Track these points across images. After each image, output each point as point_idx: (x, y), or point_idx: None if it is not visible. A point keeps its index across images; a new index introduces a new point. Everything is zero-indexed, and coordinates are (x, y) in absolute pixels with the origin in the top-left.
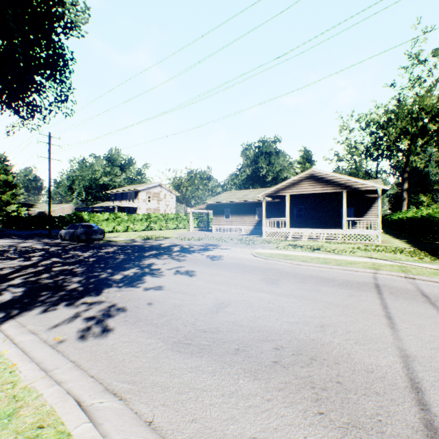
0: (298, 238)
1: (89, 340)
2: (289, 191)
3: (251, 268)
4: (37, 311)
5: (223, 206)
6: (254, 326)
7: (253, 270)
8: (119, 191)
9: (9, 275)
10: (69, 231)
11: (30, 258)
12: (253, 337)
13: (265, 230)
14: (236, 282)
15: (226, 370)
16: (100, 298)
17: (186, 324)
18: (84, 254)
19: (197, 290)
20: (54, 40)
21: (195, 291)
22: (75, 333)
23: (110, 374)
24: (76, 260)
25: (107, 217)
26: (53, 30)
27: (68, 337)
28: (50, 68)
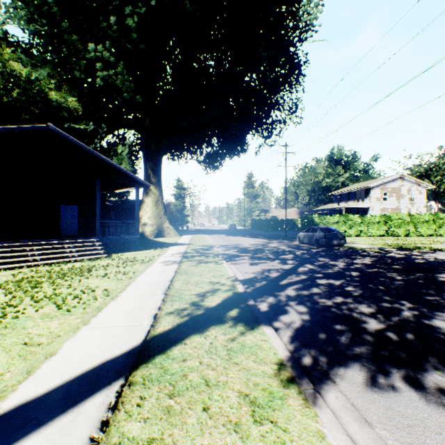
0: None
1: None
2: None
3: None
4: (357, 374)
5: None
6: None
7: None
8: (343, 191)
9: (279, 280)
10: (307, 234)
11: (284, 260)
12: None
13: None
14: None
15: None
16: None
17: None
18: (336, 263)
19: None
20: (291, 52)
21: None
22: None
23: None
24: (334, 272)
25: (336, 220)
26: (290, 42)
27: None
28: (287, 80)
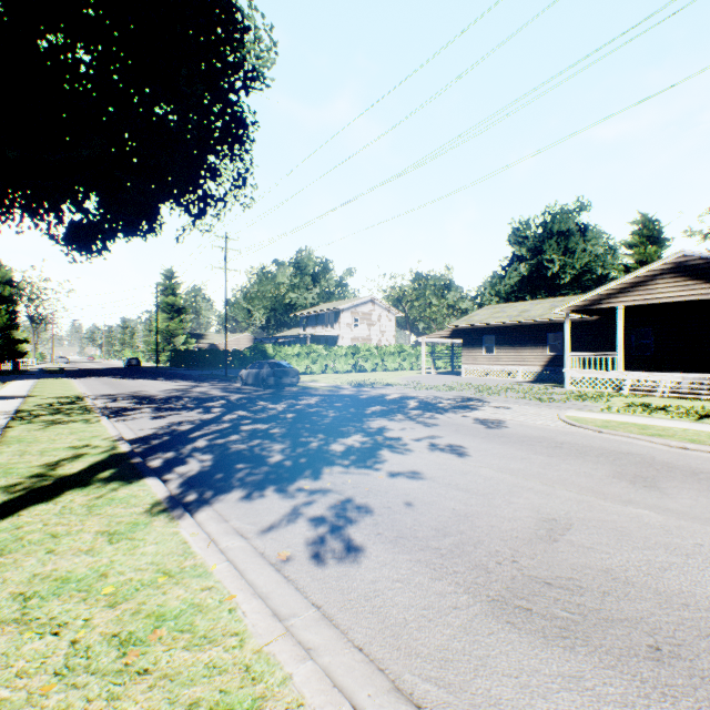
0: (643, 391)
1: (329, 565)
2: (624, 298)
3: (576, 449)
4: (237, 495)
5: (482, 332)
6: (664, 591)
7: (583, 453)
8: (311, 313)
9: (191, 433)
10: (252, 371)
11: (210, 409)
12: (680, 622)
13: (570, 375)
14: (559, 477)
15: (659, 706)
16: (322, 484)
17: (499, 560)
18: (277, 406)
19: (487, 486)
20: (232, 100)
21: (484, 488)
22: (303, 545)
23: (391, 651)
24: (269, 416)
25: (297, 352)
26: (231, 86)
27: (294, 553)
28: (227, 141)
